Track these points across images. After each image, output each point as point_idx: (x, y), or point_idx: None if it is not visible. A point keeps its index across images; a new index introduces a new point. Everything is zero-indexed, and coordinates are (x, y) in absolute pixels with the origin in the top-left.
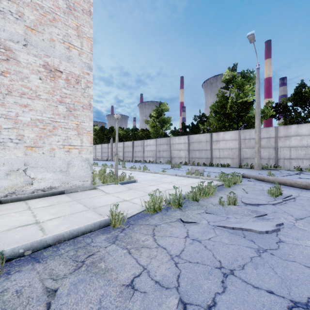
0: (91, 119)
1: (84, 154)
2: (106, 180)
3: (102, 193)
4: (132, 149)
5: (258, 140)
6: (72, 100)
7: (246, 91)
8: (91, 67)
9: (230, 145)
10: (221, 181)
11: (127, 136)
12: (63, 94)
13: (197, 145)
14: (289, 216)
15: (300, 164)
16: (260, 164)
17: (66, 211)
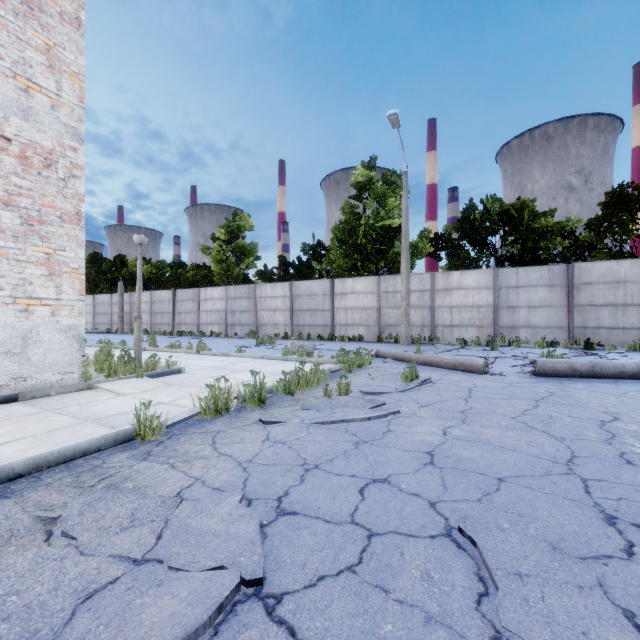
0: (81, 244)
1: (65, 316)
2: (115, 371)
3: (109, 394)
4: (173, 307)
5: (406, 295)
6: (35, 201)
7: (390, 208)
8: (82, 135)
9: (364, 301)
10: (338, 364)
11: (160, 279)
12: (13, 188)
13: (308, 301)
14: (415, 404)
15: (464, 334)
16: (408, 335)
17: (34, 429)
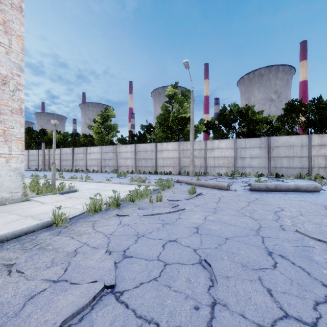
0: (22, 125)
1: (13, 163)
2: (41, 191)
3: (38, 203)
4: (72, 157)
5: (192, 151)
6: None
7: (185, 108)
8: (23, 68)
9: (172, 154)
10: (157, 186)
11: (65, 142)
12: None
13: (144, 154)
14: (193, 205)
15: (220, 171)
16: (193, 171)
17: None
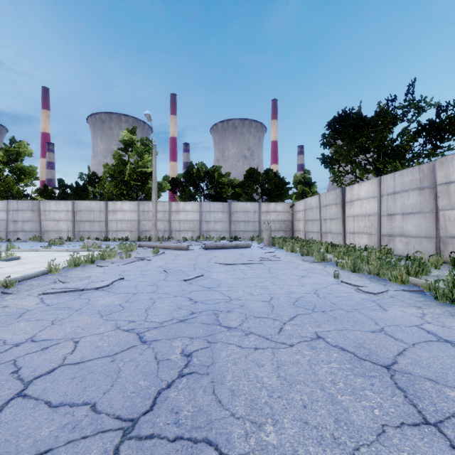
0: None
1: None
2: None
3: None
4: None
5: (155, 214)
6: None
7: (146, 160)
8: None
9: (129, 216)
10: (120, 250)
11: None
12: None
13: (88, 215)
14: (157, 259)
15: (186, 235)
16: (157, 236)
17: None
